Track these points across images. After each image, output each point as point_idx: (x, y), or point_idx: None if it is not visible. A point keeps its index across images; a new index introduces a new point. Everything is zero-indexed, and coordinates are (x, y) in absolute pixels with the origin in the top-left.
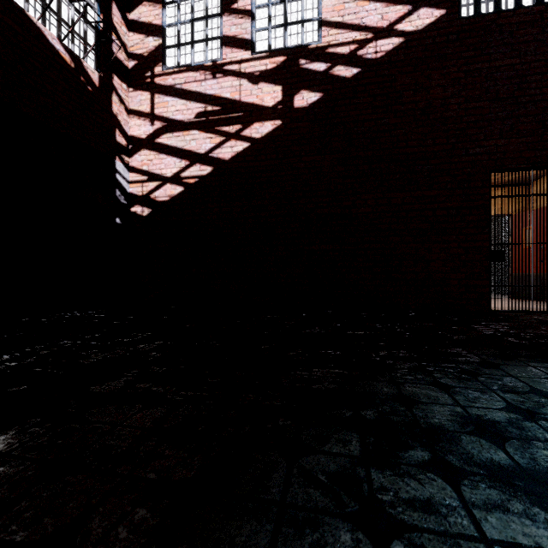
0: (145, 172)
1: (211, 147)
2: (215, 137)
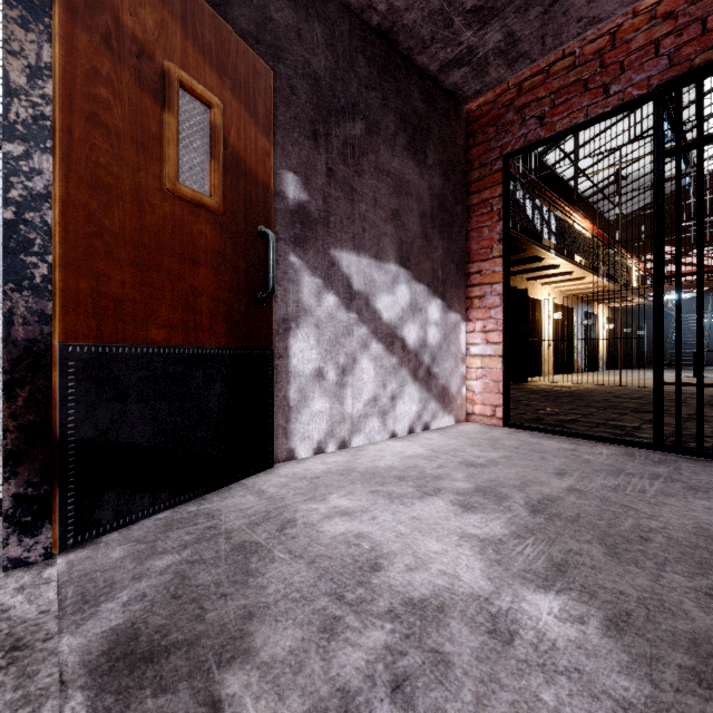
0: None
1: None
2: None
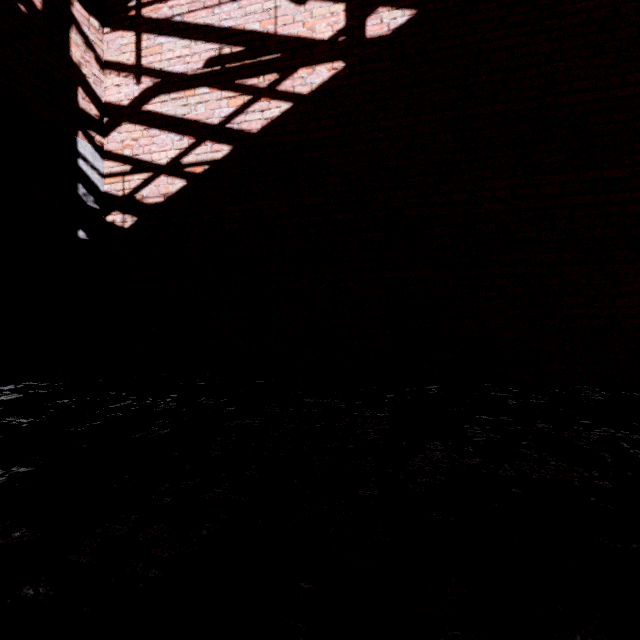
0: (128, 159)
1: (228, 113)
2: (235, 96)
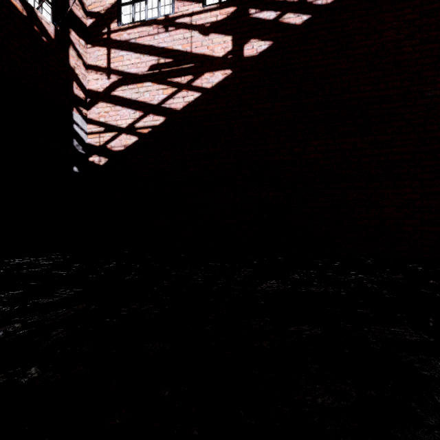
0: (102, 123)
1: (163, 98)
2: (167, 88)
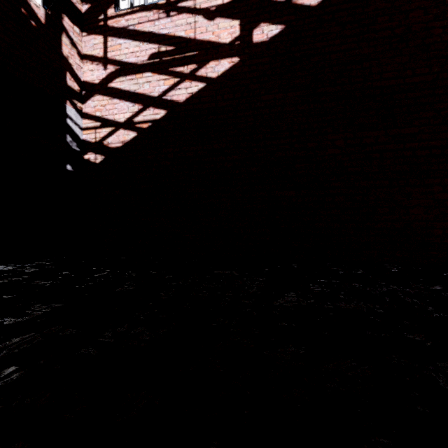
0: (98, 118)
1: (164, 89)
2: (169, 78)
